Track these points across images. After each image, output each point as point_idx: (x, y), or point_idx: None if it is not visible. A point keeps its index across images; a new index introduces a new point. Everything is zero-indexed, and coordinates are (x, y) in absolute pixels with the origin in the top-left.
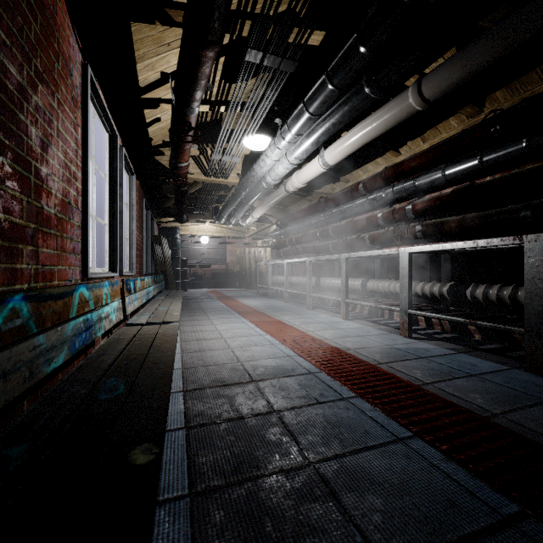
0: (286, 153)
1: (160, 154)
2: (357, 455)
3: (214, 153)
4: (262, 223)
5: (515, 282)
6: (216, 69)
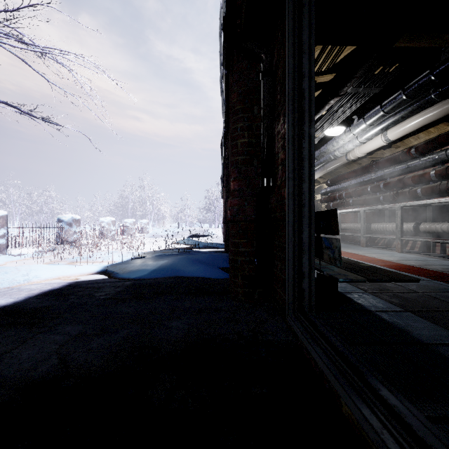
0: (357, 136)
1: None
2: (443, 292)
3: None
4: None
5: None
6: None
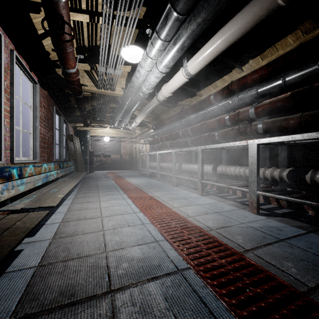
0: (156, 63)
1: (58, 67)
2: None
3: (99, 65)
4: (143, 127)
5: None
6: None
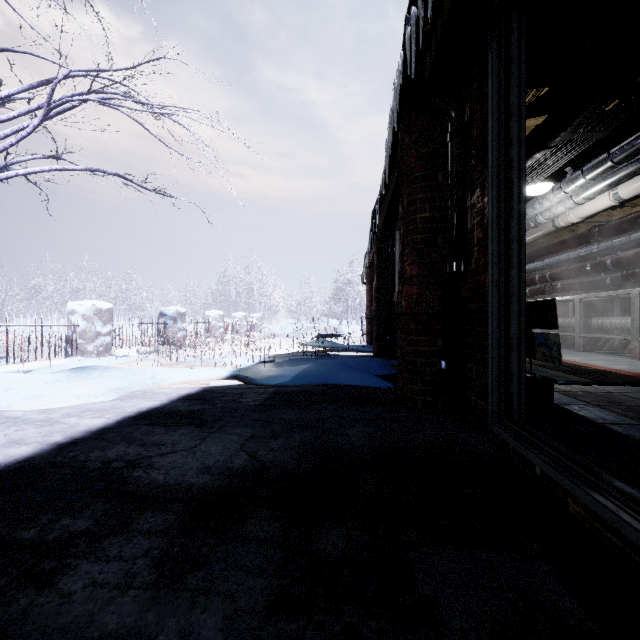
0: (571, 195)
1: None
2: None
3: None
4: None
5: None
6: None
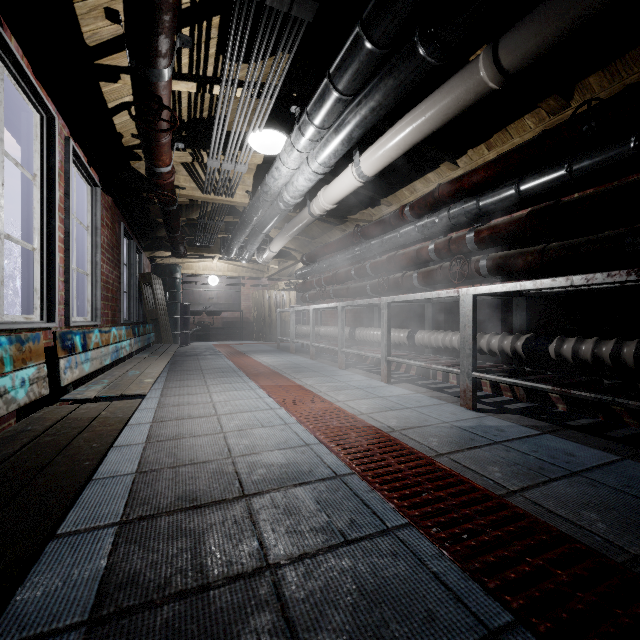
0: (307, 158)
1: (136, 159)
2: None
3: (209, 157)
4: (284, 260)
5: (614, 334)
6: (209, 36)
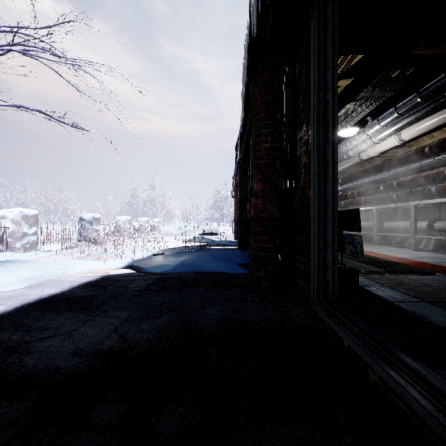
0: (370, 137)
1: None
2: None
3: None
4: None
5: None
6: None
